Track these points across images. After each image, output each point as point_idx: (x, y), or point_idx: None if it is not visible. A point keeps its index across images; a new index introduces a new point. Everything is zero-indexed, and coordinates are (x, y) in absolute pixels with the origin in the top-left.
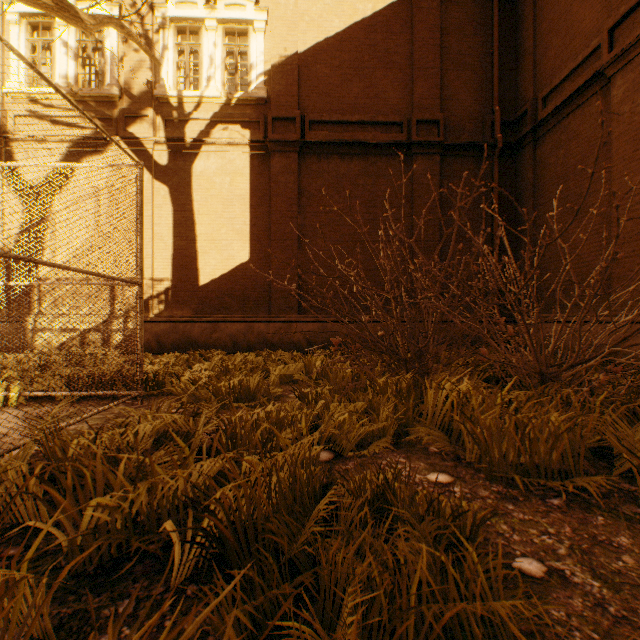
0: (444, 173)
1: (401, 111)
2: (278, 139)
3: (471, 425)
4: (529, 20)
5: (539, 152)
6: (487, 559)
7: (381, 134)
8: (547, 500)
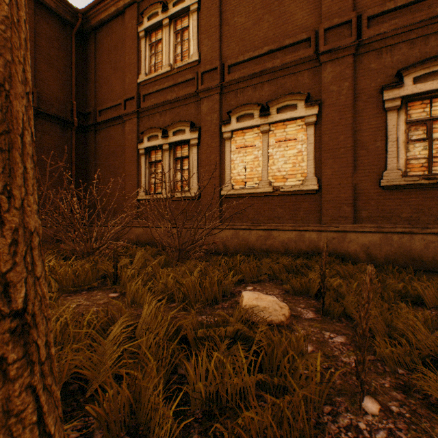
0: (38, 128)
1: None
2: None
3: (55, 276)
4: (93, 65)
5: (98, 137)
6: (59, 307)
7: None
8: (82, 292)
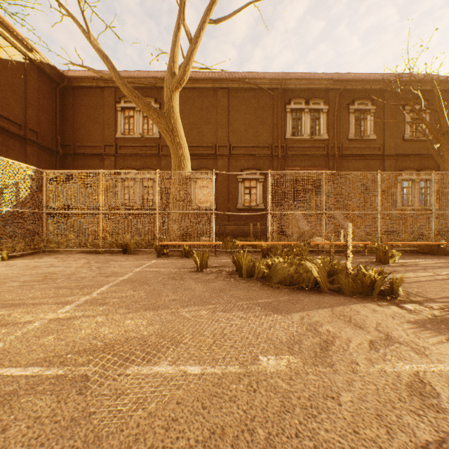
0: (39, 156)
1: (21, 119)
2: None
3: None
4: (72, 112)
5: (76, 163)
6: None
7: (13, 127)
8: None
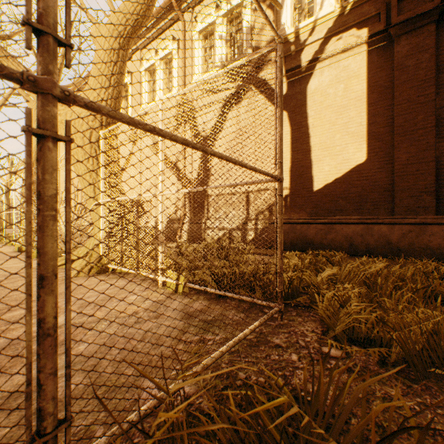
0: None
1: None
2: (405, 19)
3: None
4: None
5: None
6: None
7: None
8: None
